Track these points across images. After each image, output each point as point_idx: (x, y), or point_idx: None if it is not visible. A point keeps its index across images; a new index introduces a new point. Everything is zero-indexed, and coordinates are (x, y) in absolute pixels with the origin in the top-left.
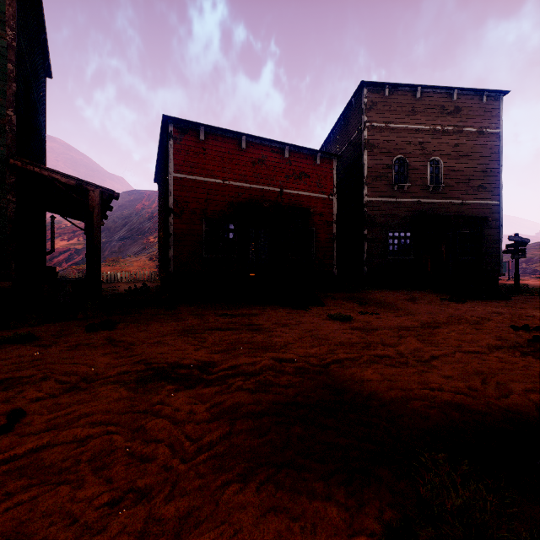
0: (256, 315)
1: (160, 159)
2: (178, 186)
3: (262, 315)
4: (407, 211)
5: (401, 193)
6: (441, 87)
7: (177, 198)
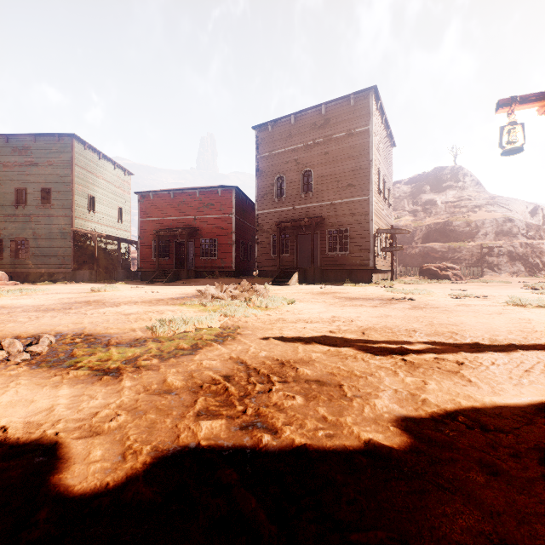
0: None
1: None
2: (142, 225)
3: None
4: (286, 217)
5: (281, 204)
6: (309, 108)
7: (142, 231)
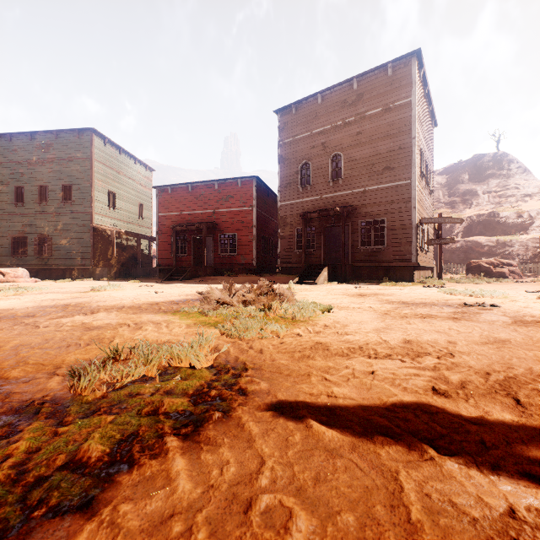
0: None
1: None
2: (160, 220)
3: None
4: (312, 208)
5: (306, 193)
6: (338, 84)
7: (160, 226)
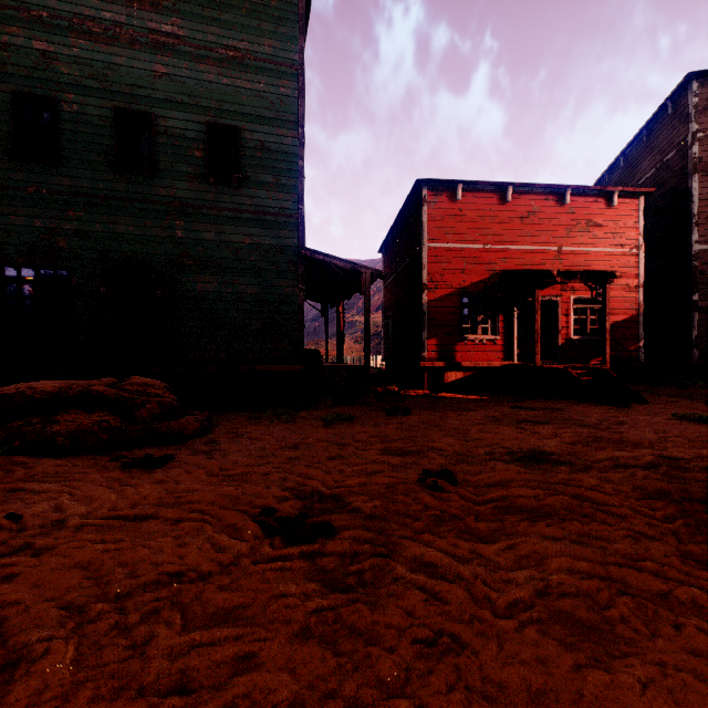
0: (561, 410)
1: (395, 227)
2: (432, 258)
3: (568, 409)
4: None
5: None
6: None
7: (431, 272)
